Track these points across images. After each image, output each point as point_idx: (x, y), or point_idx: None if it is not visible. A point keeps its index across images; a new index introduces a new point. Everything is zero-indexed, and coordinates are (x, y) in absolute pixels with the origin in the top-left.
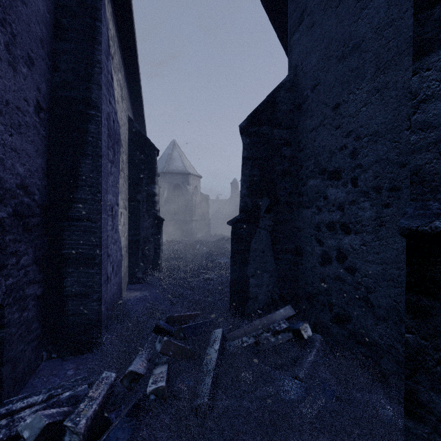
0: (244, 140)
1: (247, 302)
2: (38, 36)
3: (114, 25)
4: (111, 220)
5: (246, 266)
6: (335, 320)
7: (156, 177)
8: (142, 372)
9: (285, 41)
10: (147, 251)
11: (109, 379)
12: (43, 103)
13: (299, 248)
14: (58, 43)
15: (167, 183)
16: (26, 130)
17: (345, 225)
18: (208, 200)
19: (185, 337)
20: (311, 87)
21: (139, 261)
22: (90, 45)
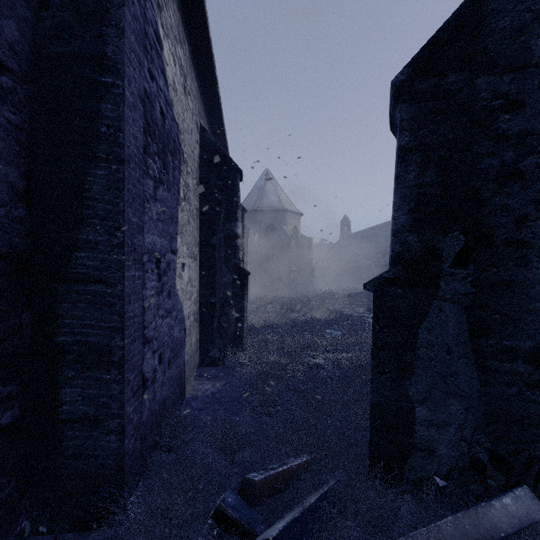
0: (404, 112)
1: (410, 456)
2: None
3: None
4: (157, 279)
5: (407, 378)
6: None
7: (239, 210)
8: None
9: None
10: (225, 320)
11: None
12: (11, 58)
13: None
14: None
15: (258, 224)
16: None
17: None
18: (311, 245)
19: None
20: None
21: (214, 333)
22: None
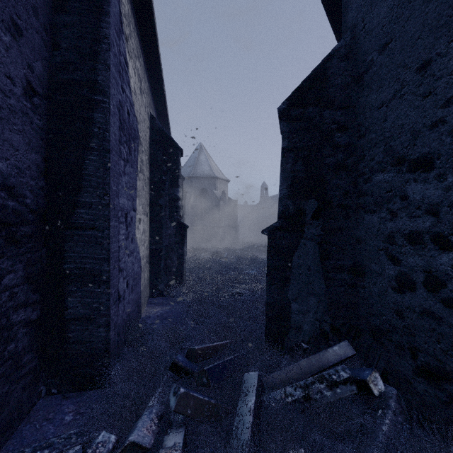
0: (285, 127)
1: (288, 333)
2: (28, 0)
3: (129, 2)
4: (125, 228)
5: (286, 286)
6: (423, 373)
7: (180, 179)
8: (148, 443)
9: (331, 10)
10: (169, 262)
11: (106, 446)
12: (38, 85)
13: (359, 265)
14: (59, 16)
15: (193, 188)
16: (10, 116)
17: (442, 237)
18: (236, 206)
19: (208, 384)
20: (379, 48)
21: (161, 272)
22: (96, 17)
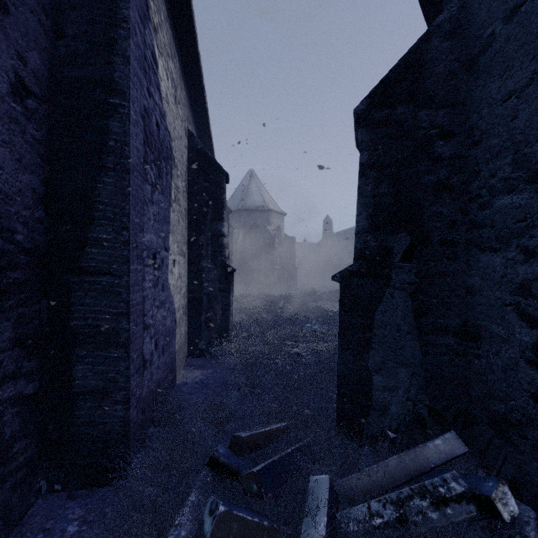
0: (364, 135)
1: (369, 416)
2: None
3: None
4: (154, 273)
5: (366, 352)
6: None
7: (225, 211)
8: None
9: None
10: (212, 313)
11: None
12: (34, 84)
13: (471, 325)
14: None
15: (242, 223)
16: None
17: None
18: (294, 244)
19: (259, 494)
20: (505, 15)
21: (202, 326)
22: None
